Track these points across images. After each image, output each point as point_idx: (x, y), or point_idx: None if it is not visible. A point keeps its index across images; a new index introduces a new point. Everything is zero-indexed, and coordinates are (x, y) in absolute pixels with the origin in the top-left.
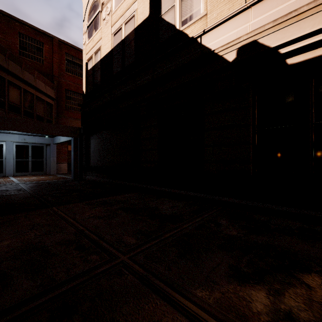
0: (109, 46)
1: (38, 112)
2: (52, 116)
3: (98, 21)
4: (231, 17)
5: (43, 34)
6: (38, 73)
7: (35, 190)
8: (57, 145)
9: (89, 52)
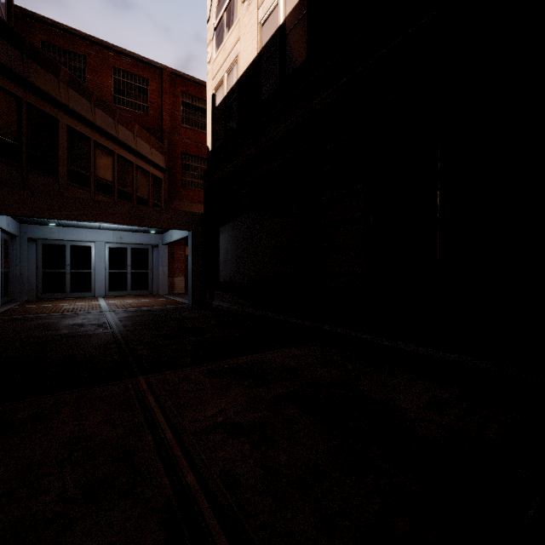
0: (254, 48)
1: (140, 192)
2: (161, 198)
3: (234, 9)
4: None
5: (148, 66)
6: (140, 128)
7: (124, 327)
8: (168, 247)
9: (217, 74)
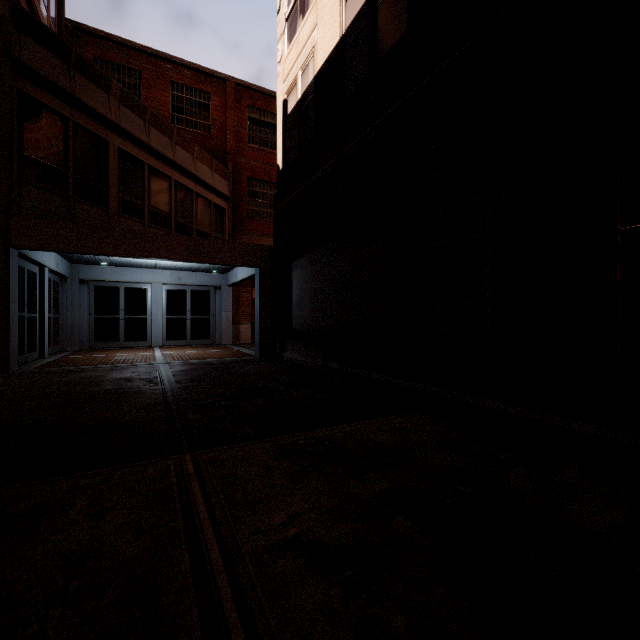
0: (336, 33)
1: (200, 225)
2: (224, 232)
3: None
4: None
5: (210, 78)
6: (201, 149)
7: (177, 383)
8: (232, 288)
9: (289, 74)
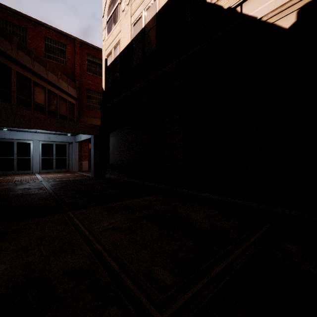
0: (129, 38)
1: (61, 111)
2: (74, 115)
3: (118, 14)
4: None
5: (66, 37)
6: (61, 74)
7: (55, 189)
8: (78, 143)
9: (108, 48)
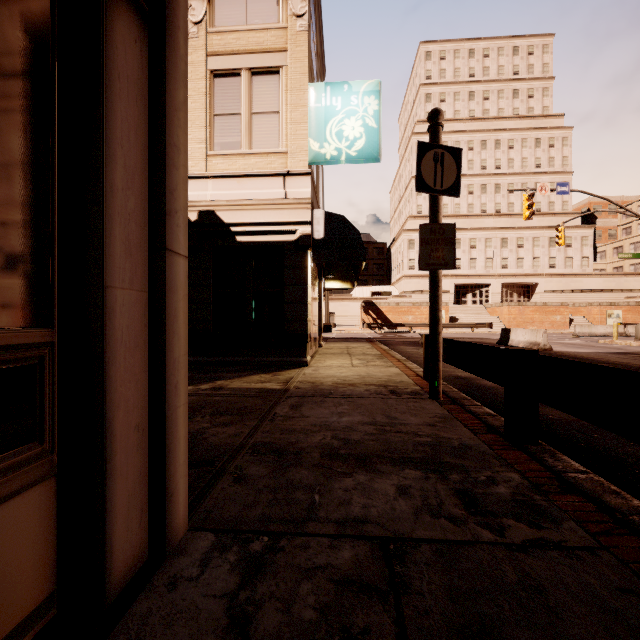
0: None
1: None
2: None
3: None
4: (193, 178)
5: None
6: None
7: None
8: None
9: None
